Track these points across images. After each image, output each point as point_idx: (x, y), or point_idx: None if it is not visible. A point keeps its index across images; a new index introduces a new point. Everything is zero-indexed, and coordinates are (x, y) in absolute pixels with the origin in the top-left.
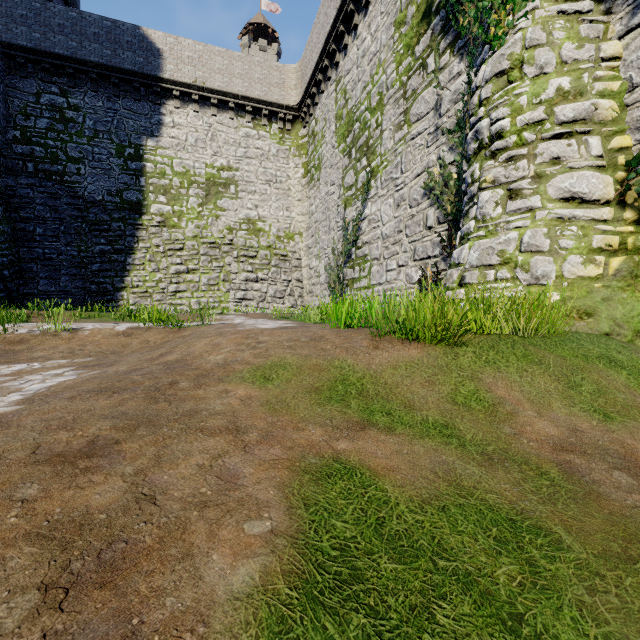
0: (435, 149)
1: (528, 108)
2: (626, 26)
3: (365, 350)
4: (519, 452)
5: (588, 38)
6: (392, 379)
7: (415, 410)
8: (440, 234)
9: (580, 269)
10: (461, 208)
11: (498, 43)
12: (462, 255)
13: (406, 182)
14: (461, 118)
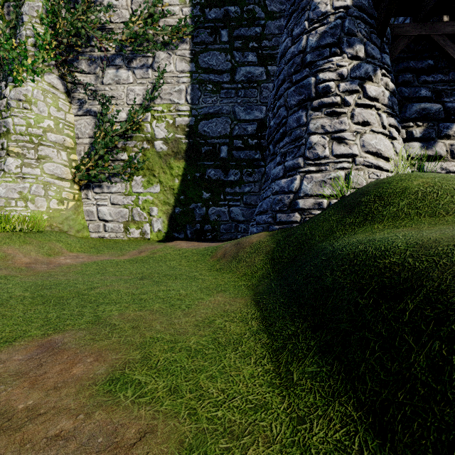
0: None
1: (35, 126)
2: (77, 113)
3: None
4: (13, 266)
5: (63, 109)
6: None
7: None
8: None
9: (57, 205)
10: None
11: (18, 83)
12: None
13: None
14: None
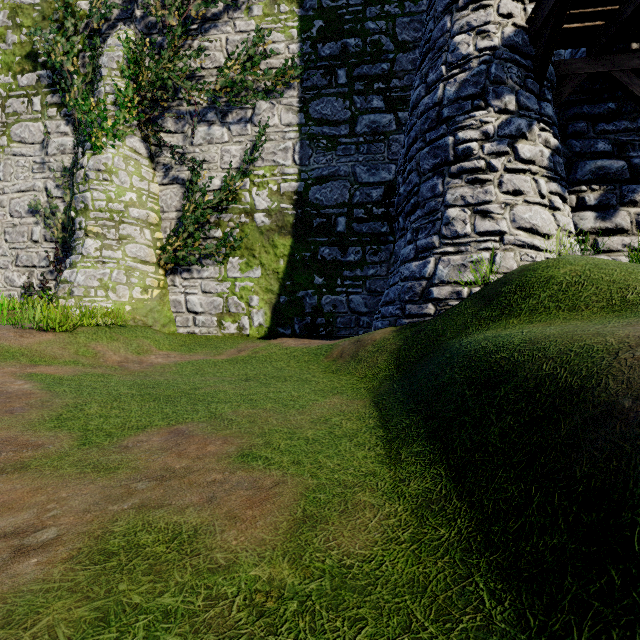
0: (42, 178)
1: (116, 201)
2: (162, 181)
3: (14, 337)
4: (106, 365)
5: (146, 177)
6: (40, 349)
7: (59, 359)
8: (48, 250)
9: (141, 294)
10: (69, 237)
11: (98, 150)
12: (72, 276)
13: (6, 191)
14: (68, 168)
